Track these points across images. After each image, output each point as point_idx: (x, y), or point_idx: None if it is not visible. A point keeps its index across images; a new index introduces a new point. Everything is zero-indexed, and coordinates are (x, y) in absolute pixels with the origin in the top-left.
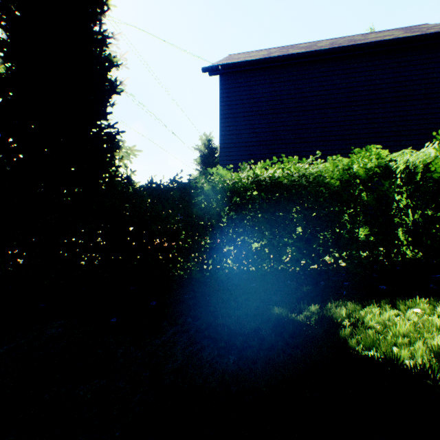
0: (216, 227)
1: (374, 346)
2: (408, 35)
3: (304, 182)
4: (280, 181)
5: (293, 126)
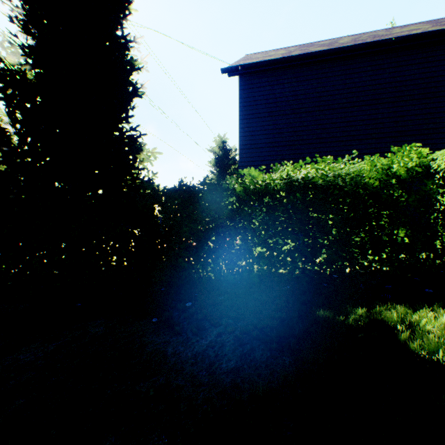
0: (249, 229)
1: (439, 350)
2: (438, 28)
3: (341, 182)
4: (314, 181)
5: (314, 125)
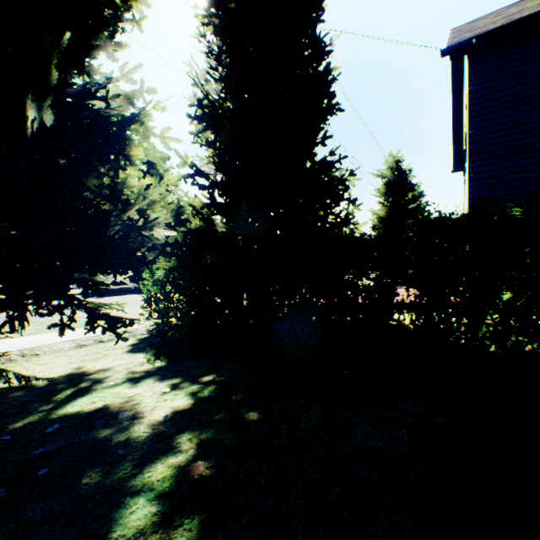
0: None
1: None
2: None
3: None
4: None
5: None
